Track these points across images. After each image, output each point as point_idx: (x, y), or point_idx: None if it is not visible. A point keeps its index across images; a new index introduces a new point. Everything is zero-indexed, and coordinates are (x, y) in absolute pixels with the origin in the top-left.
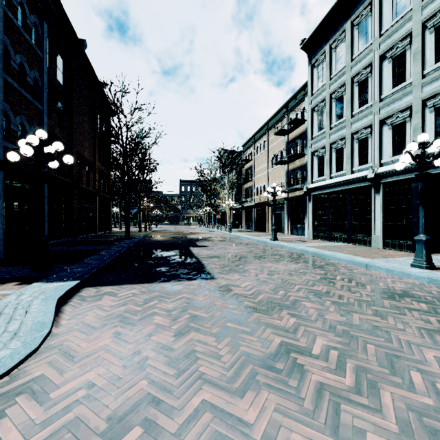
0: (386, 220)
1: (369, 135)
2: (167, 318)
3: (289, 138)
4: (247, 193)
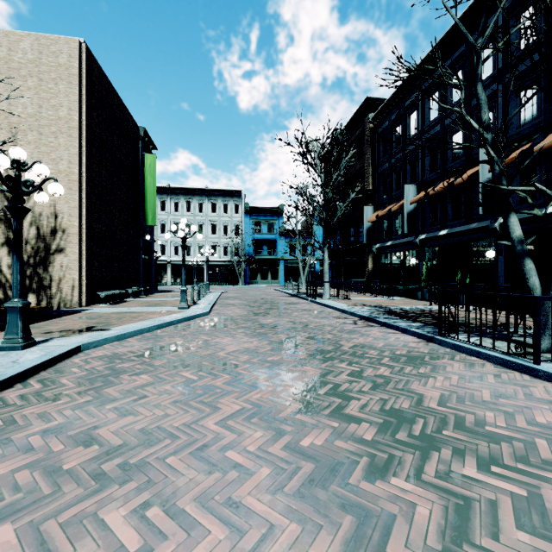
0: (173, 276)
1: (166, 245)
2: None
3: None
4: None
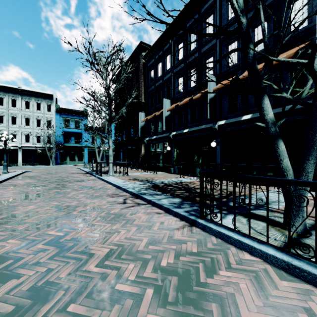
0: None
1: None
2: None
3: None
4: None
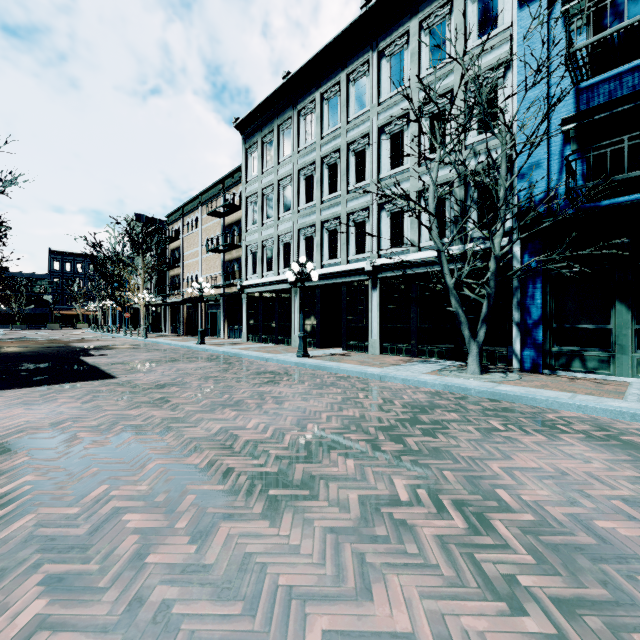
0: None
1: (291, 240)
2: (71, 399)
3: (226, 222)
4: (174, 283)
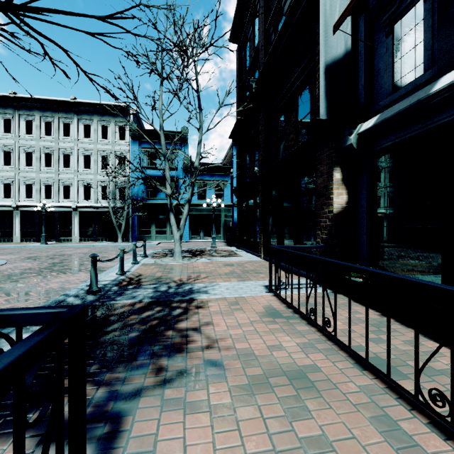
0: (23, 228)
1: (12, 183)
2: None
3: None
4: None
